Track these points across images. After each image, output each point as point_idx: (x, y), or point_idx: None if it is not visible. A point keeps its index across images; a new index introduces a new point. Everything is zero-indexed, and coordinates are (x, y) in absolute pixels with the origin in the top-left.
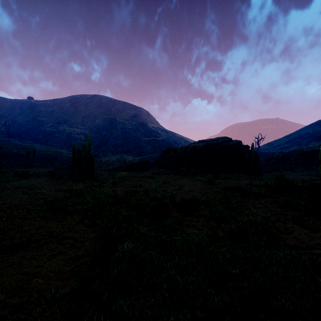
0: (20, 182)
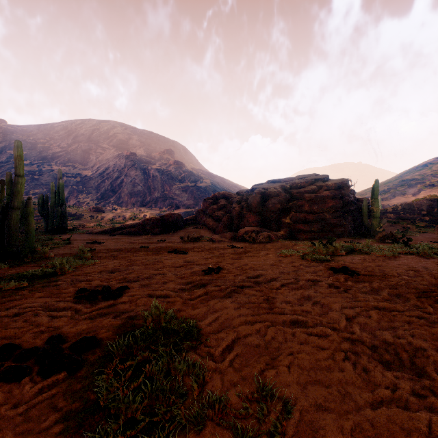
0: None
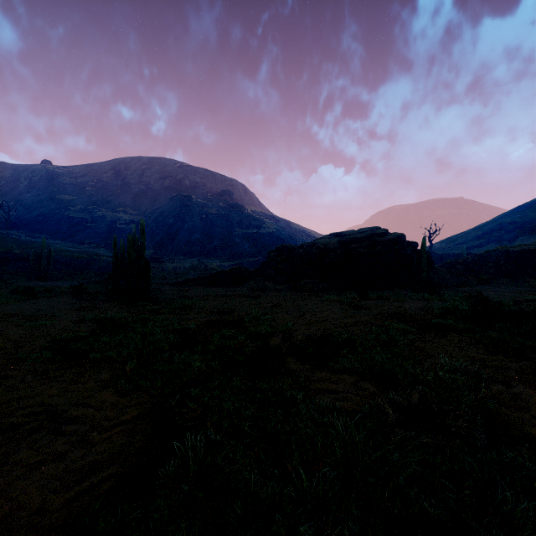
0: (17, 306)
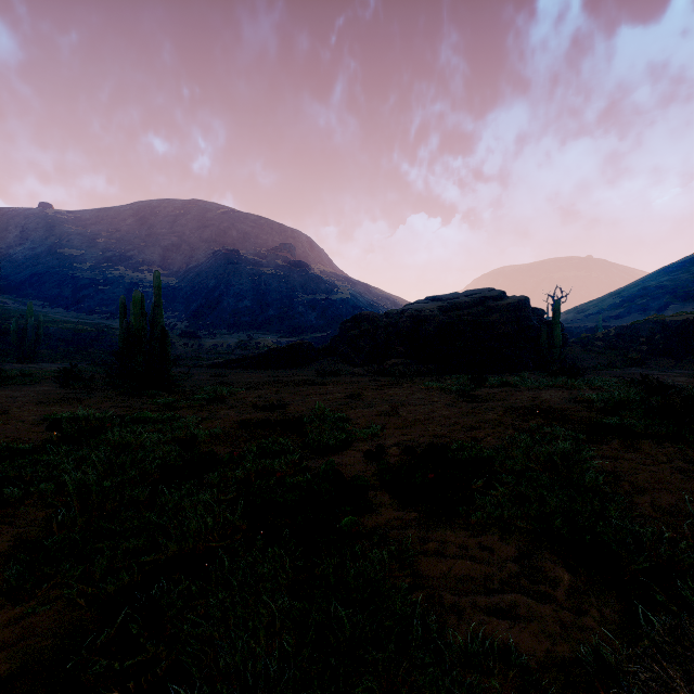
0: None
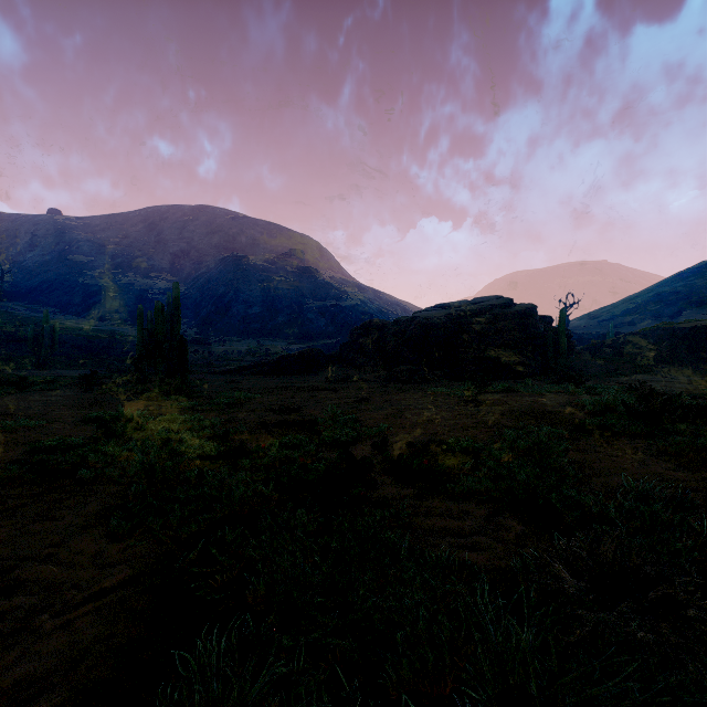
0: None
